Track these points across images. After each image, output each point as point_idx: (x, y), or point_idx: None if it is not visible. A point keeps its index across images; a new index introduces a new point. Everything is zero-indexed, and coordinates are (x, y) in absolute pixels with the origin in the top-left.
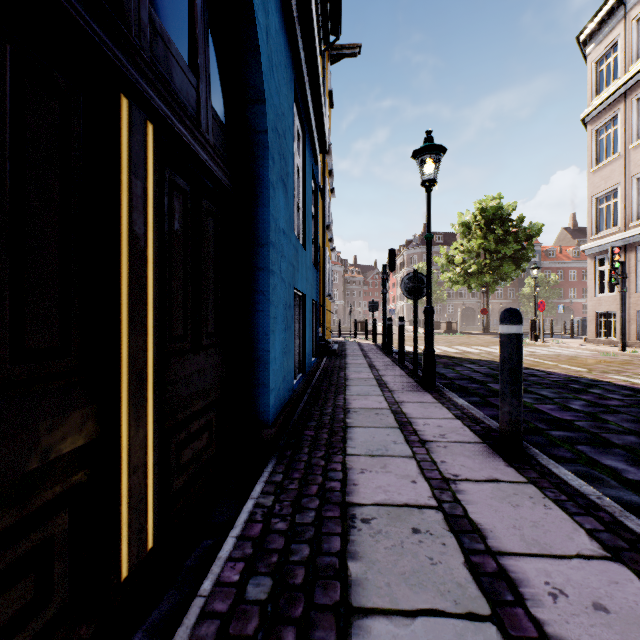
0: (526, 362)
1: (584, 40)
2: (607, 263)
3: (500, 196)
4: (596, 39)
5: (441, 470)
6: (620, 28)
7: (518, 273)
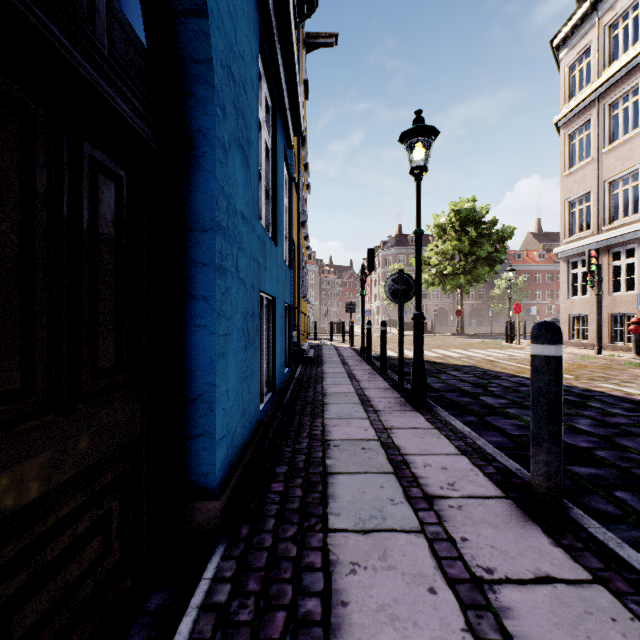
0: (510, 368)
1: (557, 45)
2: (580, 266)
3: (474, 198)
4: (569, 44)
5: (466, 559)
6: (593, 33)
7: (491, 275)
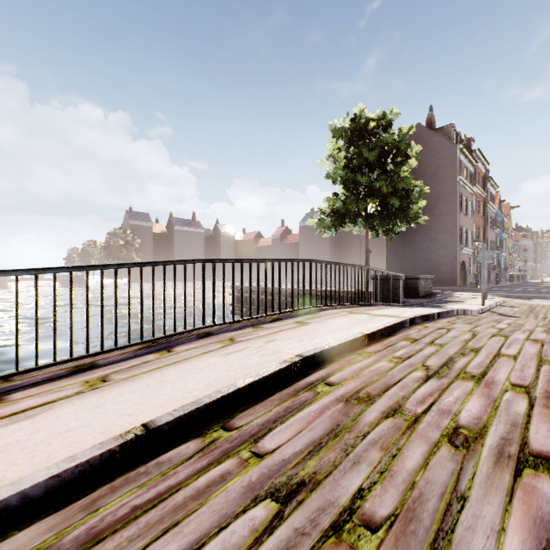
0: None
1: None
2: None
3: None
4: None
5: None
6: None
7: None
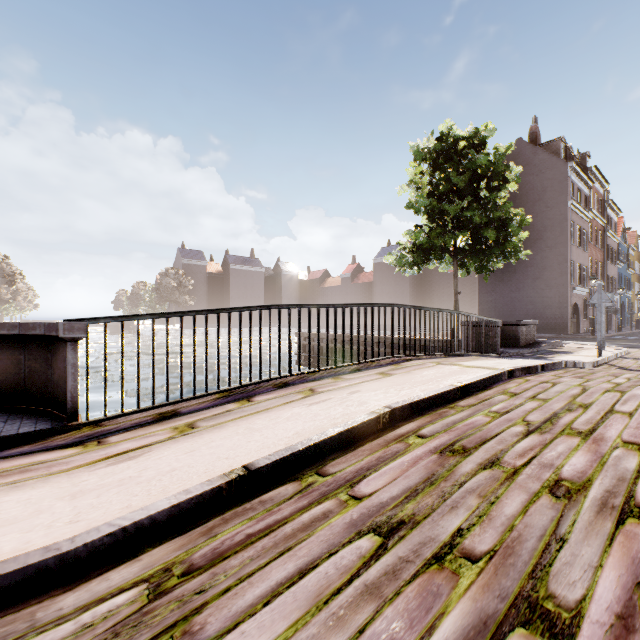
0: None
1: None
2: None
3: None
4: None
5: None
6: None
7: None
